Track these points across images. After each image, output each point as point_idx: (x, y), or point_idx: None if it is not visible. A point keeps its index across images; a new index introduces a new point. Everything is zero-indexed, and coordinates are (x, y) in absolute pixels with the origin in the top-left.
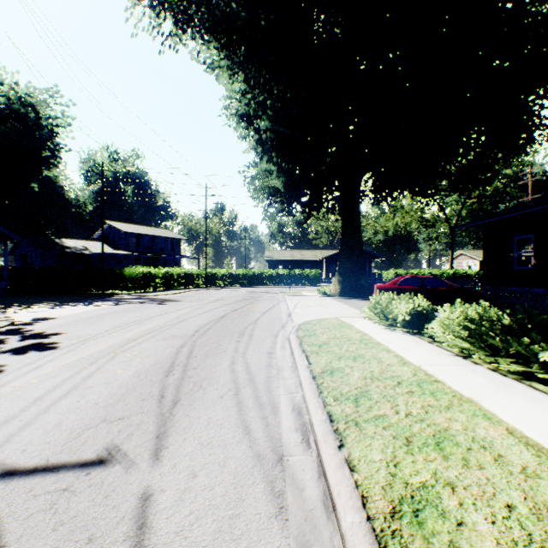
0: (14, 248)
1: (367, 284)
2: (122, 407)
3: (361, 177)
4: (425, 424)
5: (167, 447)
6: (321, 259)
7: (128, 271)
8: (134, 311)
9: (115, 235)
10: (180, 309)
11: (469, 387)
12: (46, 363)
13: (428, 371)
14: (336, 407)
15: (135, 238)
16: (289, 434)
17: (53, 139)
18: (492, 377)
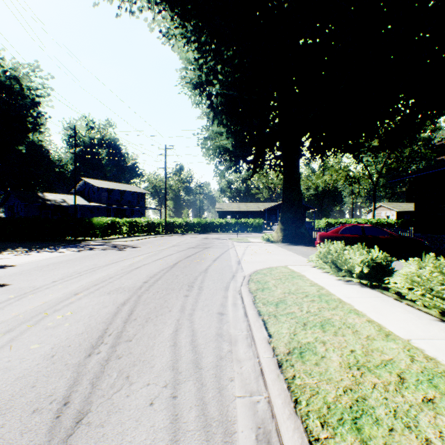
0: (3, 201)
1: (307, 232)
2: None
3: (301, 137)
4: None
5: None
6: (263, 210)
7: (96, 220)
8: (93, 258)
9: (89, 190)
10: (136, 256)
11: None
12: None
13: (425, 350)
14: None
15: (106, 192)
16: None
17: (35, 108)
18: None
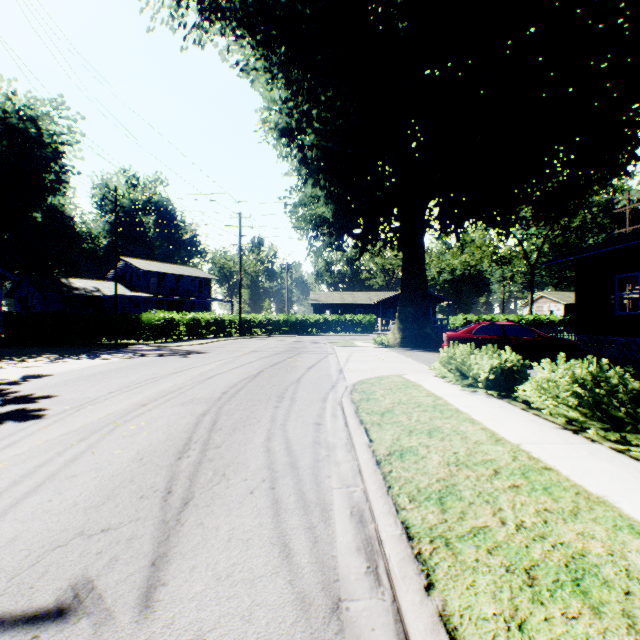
0: (12, 290)
1: (434, 333)
2: (110, 509)
3: (426, 204)
4: (549, 544)
5: (165, 583)
6: (376, 303)
7: (146, 316)
8: (150, 366)
9: (132, 275)
10: (206, 363)
11: (595, 478)
12: (22, 439)
13: (531, 452)
14: (413, 512)
15: (156, 278)
16: (348, 558)
17: (58, 160)
18: (621, 462)
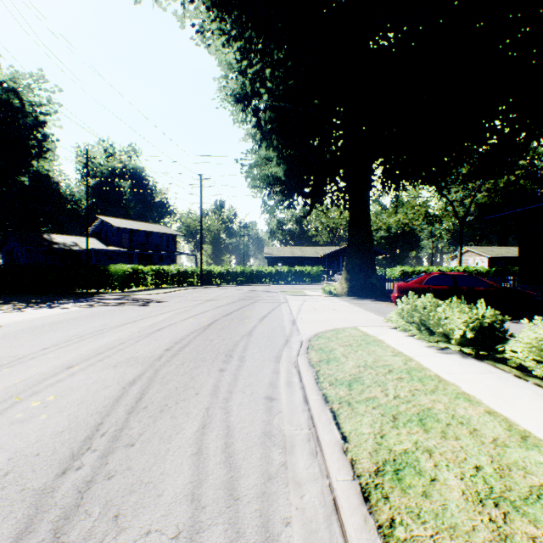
0: (0, 244)
1: (379, 283)
2: None
3: (372, 162)
4: None
5: None
6: (322, 256)
7: (114, 267)
8: (105, 316)
9: (107, 231)
10: (161, 313)
11: None
12: None
13: None
14: None
15: (128, 234)
16: None
17: (39, 128)
18: None
